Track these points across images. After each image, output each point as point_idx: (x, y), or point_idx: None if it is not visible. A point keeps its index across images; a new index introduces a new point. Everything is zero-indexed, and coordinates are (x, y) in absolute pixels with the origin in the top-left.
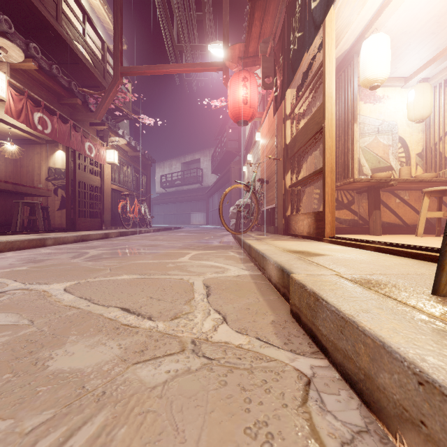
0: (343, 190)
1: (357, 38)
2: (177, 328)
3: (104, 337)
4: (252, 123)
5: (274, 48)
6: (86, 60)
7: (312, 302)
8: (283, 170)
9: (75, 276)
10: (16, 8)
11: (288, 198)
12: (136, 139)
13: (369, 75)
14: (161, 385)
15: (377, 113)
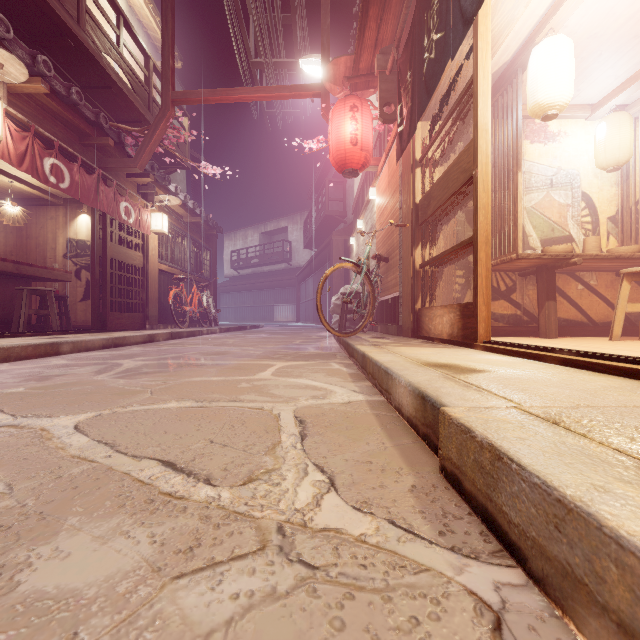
0: (499, 271)
1: (522, 45)
2: (252, 501)
3: (127, 519)
4: (363, 175)
5: (397, 61)
6: (121, 82)
7: (487, 461)
8: (410, 241)
9: (96, 404)
10: (18, 5)
11: (418, 283)
12: (196, 199)
13: (542, 98)
14: (222, 630)
15: (550, 157)
